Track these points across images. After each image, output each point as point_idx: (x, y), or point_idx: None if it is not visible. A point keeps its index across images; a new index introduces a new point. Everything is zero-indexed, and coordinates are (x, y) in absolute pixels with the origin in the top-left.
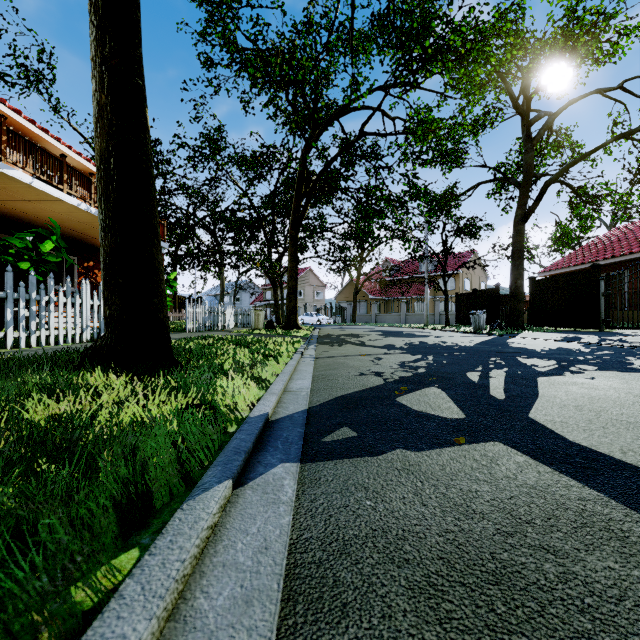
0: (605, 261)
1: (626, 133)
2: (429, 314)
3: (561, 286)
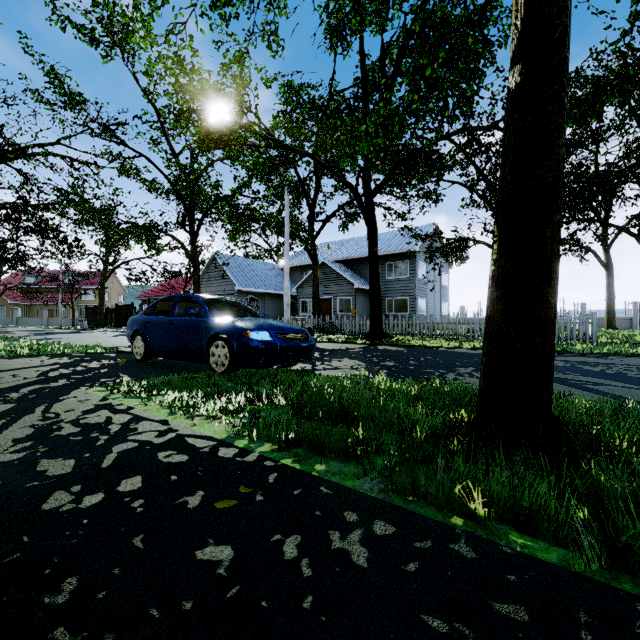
0: (155, 297)
1: (139, 258)
2: (69, 318)
3: (125, 309)
